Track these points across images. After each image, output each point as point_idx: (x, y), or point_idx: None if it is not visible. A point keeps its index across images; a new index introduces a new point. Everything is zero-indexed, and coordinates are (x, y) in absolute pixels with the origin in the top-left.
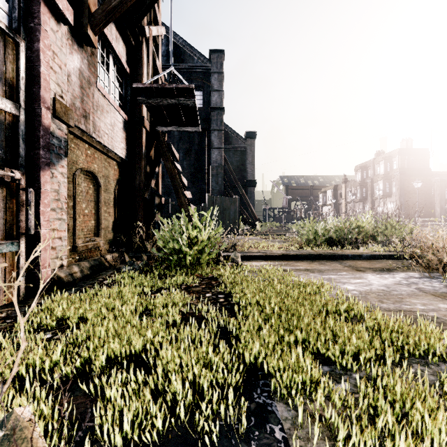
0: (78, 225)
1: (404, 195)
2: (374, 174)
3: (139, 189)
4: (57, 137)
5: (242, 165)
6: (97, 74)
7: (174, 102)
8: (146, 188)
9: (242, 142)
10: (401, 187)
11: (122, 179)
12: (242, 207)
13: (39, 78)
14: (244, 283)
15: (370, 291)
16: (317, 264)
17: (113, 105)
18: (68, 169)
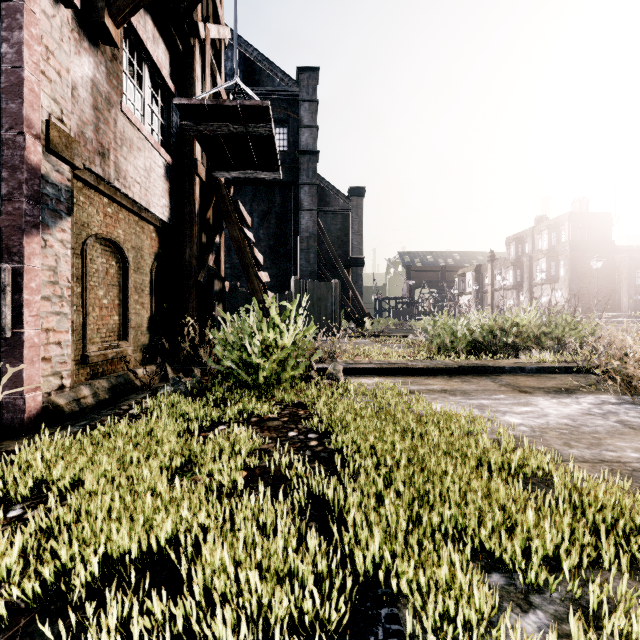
0: (91, 323)
1: (576, 280)
2: (533, 250)
3: (189, 268)
4: (54, 183)
5: (344, 235)
6: (122, 90)
7: (240, 130)
8: (200, 266)
9: (344, 203)
10: (572, 268)
11: (164, 254)
12: (344, 297)
13: (21, 88)
14: (349, 415)
15: (547, 427)
16: (458, 381)
17: (148, 140)
18: (72, 235)
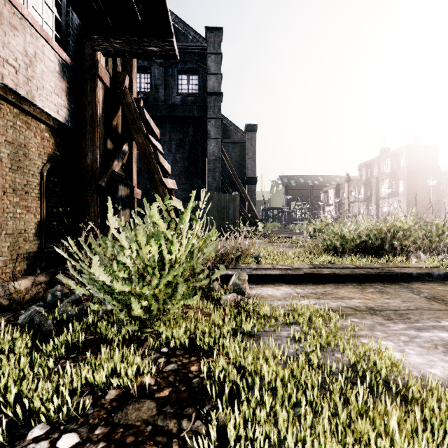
0: None
1: (411, 195)
2: (379, 173)
3: (91, 173)
4: None
5: (241, 160)
6: None
7: None
8: (104, 172)
9: (241, 136)
10: (409, 186)
11: (63, 157)
12: (242, 206)
13: None
14: None
15: None
16: (375, 292)
17: (30, 23)
18: None
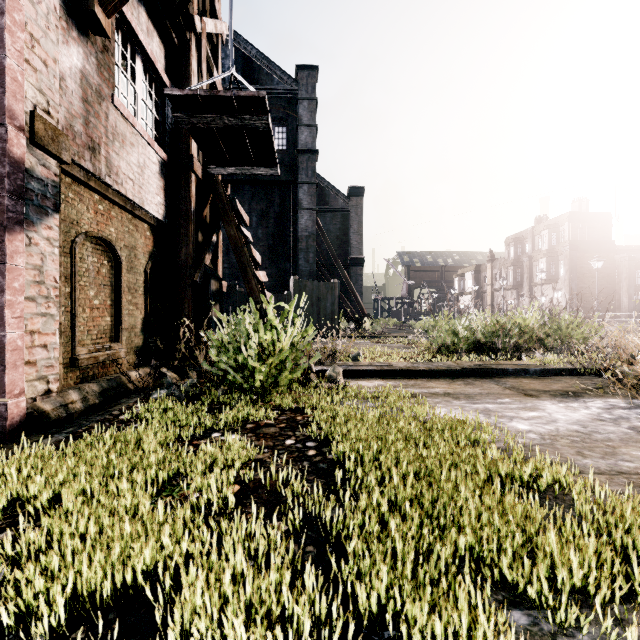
0: (81, 325)
1: (576, 280)
2: (532, 250)
3: (185, 268)
4: (39, 178)
5: (343, 235)
6: (114, 83)
7: (235, 122)
8: (196, 266)
9: (343, 202)
10: (572, 268)
11: (159, 253)
12: (343, 297)
13: (3, 76)
14: (349, 423)
15: (557, 434)
16: (461, 384)
17: (142, 135)
18: (59, 232)
